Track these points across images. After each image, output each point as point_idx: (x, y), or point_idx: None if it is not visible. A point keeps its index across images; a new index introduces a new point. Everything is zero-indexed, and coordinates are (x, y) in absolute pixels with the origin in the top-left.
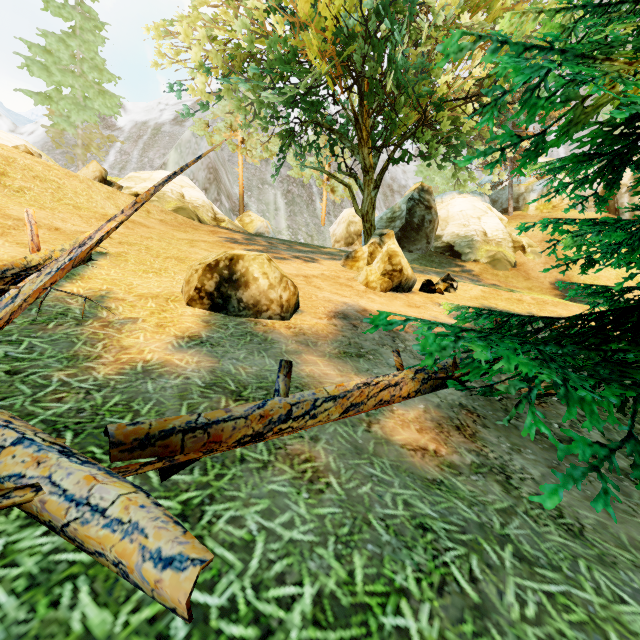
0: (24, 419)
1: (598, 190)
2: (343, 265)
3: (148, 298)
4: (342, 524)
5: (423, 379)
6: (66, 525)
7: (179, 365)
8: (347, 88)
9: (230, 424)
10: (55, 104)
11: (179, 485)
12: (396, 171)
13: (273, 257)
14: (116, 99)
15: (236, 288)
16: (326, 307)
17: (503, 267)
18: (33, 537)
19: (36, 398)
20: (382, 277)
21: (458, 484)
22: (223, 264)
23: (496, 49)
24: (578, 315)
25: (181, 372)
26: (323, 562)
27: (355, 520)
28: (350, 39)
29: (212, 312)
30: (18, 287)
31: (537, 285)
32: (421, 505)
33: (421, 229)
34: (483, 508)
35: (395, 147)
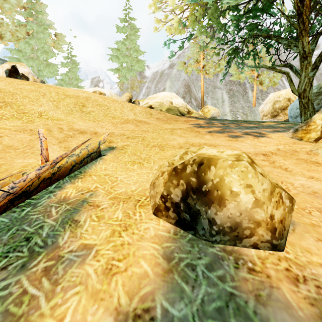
0: None
1: None
2: (290, 137)
3: (120, 202)
4: None
5: None
6: None
7: None
8: None
9: None
10: (120, 72)
11: None
12: None
13: (229, 136)
14: (143, 62)
15: (206, 203)
16: (320, 209)
17: None
18: None
19: None
20: None
21: None
22: (190, 169)
23: None
24: None
25: None
26: None
27: None
28: None
29: (177, 229)
30: None
31: None
32: None
33: None
34: None
35: None
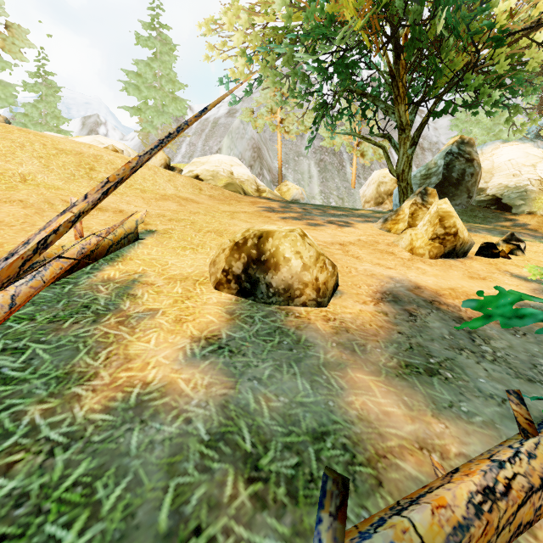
0: None
1: None
2: (379, 228)
3: (177, 281)
4: None
5: None
6: None
7: (183, 392)
8: (384, 44)
9: None
10: (143, 114)
11: None
12: (426, 129)
13: (307, 224)
14: (184, 102)
15: (265, 270)
16: (369, 285)
17: None
18: None
19: None
20: (431, 242)
21: None
22: (251, 243)
23: None
24: None
25: (183, 407)
26: None
27: None
28: None
29: (239, 298)
30: None
31: None
32: None
33: (461, 183)
34: None
35: (437, 99)
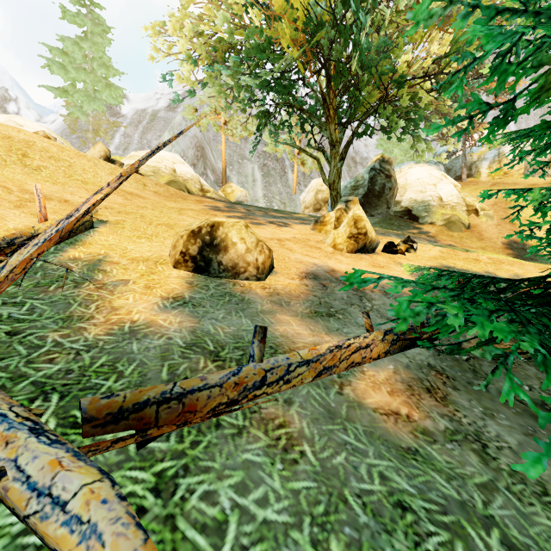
0: (16, 381)
1: (548, 157)
2: (312, 229)
3: (139, 261)
4: (317, 501)
5: (392, 340)
6: (27, 517)
7: (163, 325)
8: (316, 71)
9: (205, 393)
10: (71, 97)
11: (155, 454)
12: (358, 145)
13: (251, 222)
14: (120, 91)
15: (216, 252)
16: (298, 268)
17: (458, 229)
18: (5, 515)
19: (30, 359)
20: (348, 240)
21: (434, 453)
22: (205, 230)
23: (467, 17)
24: (542, 276)
25: (164, 332)
26: (298, 549)
27: (330, 496)
28: (319, 27)
29: (195, 274)
30: (7, 258)
31: (490, 245)
32: (398, 479)
33: (382, 196)
34: (462, 483)
35: (359, 123)
